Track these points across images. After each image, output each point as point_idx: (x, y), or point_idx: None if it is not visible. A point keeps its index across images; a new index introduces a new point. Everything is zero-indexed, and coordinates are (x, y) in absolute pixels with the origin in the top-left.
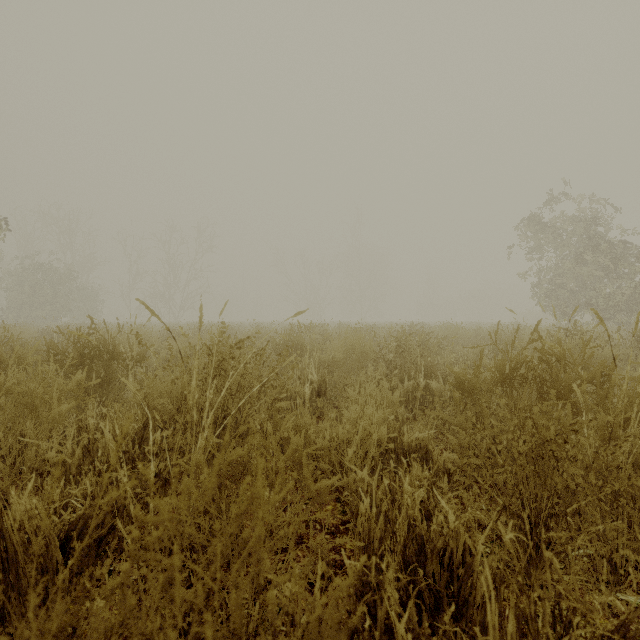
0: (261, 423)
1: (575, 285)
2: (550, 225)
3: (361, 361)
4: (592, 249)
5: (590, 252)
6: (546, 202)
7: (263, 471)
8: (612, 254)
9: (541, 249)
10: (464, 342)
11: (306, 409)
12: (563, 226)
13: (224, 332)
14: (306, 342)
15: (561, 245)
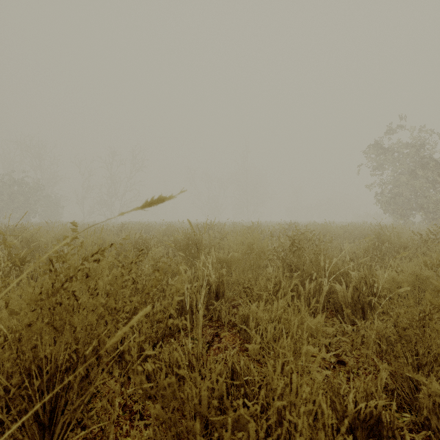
0: (127, 374)
1: (409, 194)
2: (390, 149)
3: (258, 260)
4: (424, 166)
5: (422, 169)
6: (386, 132)
7: (133, 438)
8: (439, 170)
9: (382, 167)
10: (336, 238)
11: (200, 328)
12: (400, 150)
13: (76, 237)
14: (205, 240)
15: (398, 164)
